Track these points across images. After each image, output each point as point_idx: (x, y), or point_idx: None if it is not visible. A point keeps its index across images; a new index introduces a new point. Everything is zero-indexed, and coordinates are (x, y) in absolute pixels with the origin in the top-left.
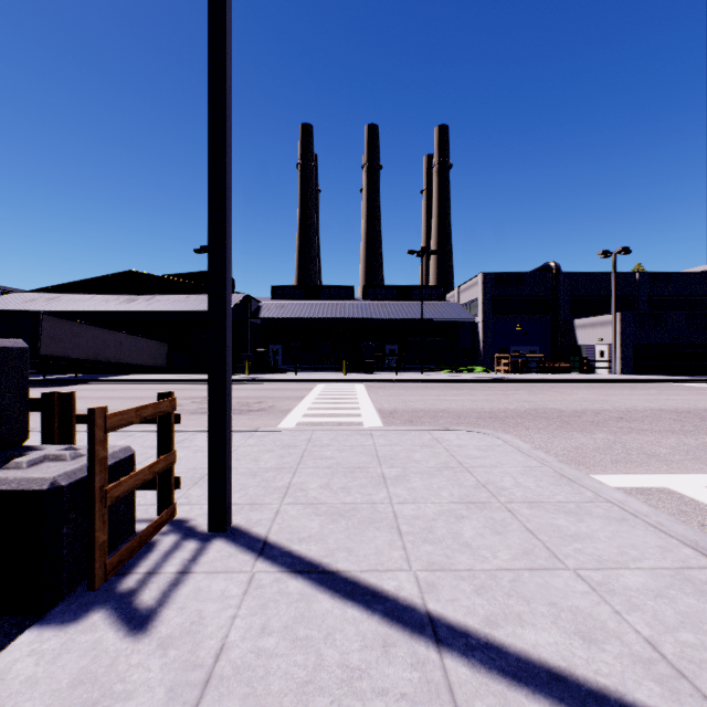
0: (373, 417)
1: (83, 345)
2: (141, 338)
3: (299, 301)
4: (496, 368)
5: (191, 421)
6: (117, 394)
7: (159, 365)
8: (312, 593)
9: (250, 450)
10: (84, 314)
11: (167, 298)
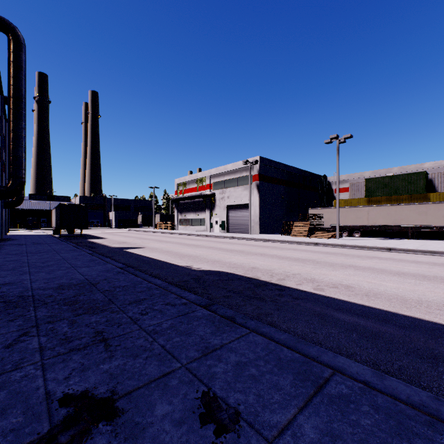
0: None
1: None
2: None
3: None
4: None
5: None
6: None
7: None
8: (17, 233)
9: None
10: None
11: None
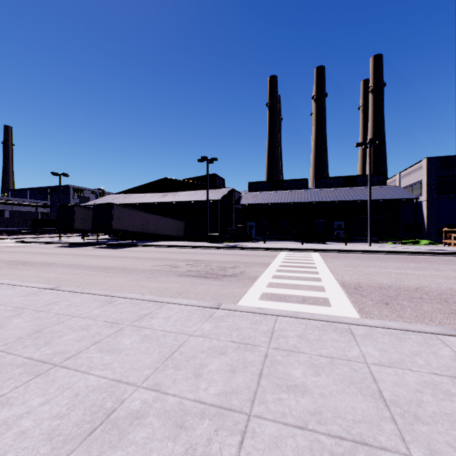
0: (338, 292)
1: (136, 223)
2: (169, 218)
3: (267, 191)
4: (444, 241)
5: (175, 284)
6: (145, 255)
7: (180, 235)
8: None
9: (199, 345)
10: (141, 205)
11: (184, 193)
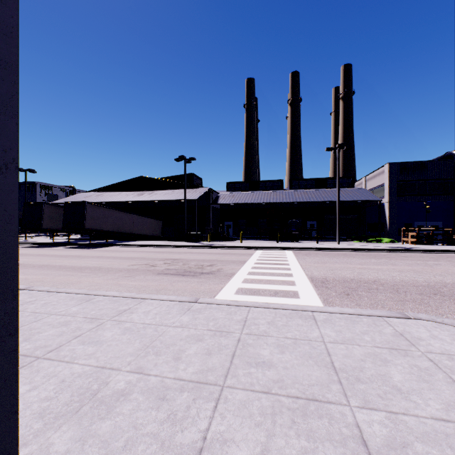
0: (307, 285)
1: (110, 222)
2: (146, 218)
3: (245, 191)
4: (403, 239)
5: (153, 282)
6: (121, 255)
7: (156, 234)
8: None
9: (178, 334)
10: (116, 204)
11: (161, 192)
